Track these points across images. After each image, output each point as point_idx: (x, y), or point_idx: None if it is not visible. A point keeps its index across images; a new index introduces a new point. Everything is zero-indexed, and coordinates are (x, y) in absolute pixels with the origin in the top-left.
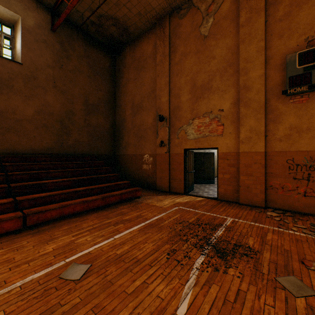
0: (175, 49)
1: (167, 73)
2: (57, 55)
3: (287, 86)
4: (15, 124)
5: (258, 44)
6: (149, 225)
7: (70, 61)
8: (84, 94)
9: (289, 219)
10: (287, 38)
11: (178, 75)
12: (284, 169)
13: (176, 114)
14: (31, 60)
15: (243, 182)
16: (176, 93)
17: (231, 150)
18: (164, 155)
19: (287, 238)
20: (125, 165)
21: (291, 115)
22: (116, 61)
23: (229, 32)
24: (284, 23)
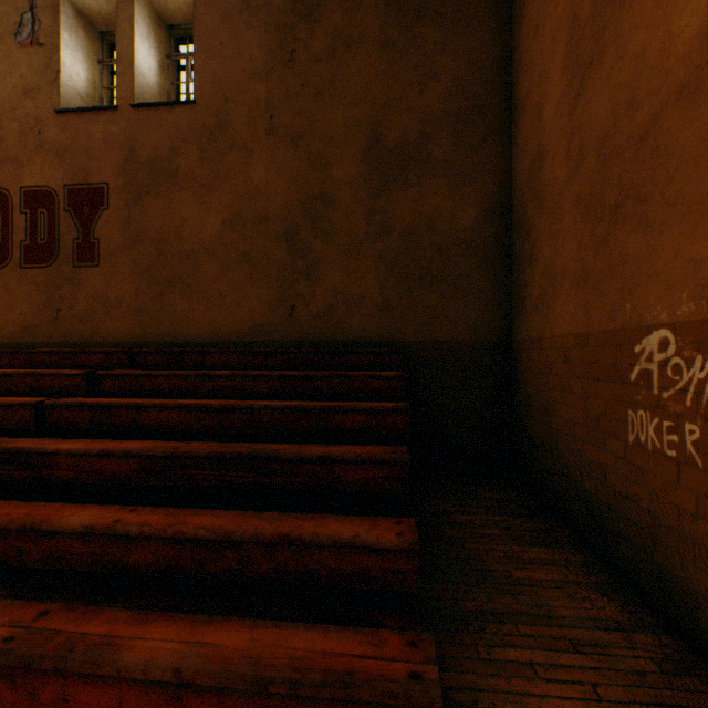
0: None
1: None
2: (279, 29)
3: None
4: (182, 267)
5: None
6: None
7: (316, 25)
8: (365, 121)
9: None
10: None
11: None
12: None
13: None
14: (215, 82)
15: None
16: None
17: None
18: None
19: None
20: (539, 396)
21: None
22: None
23: None
24: None
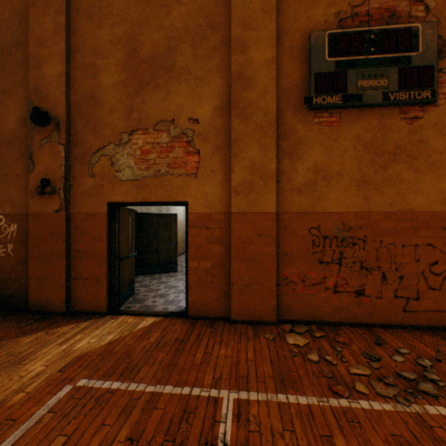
0: None
1: (62, 2)
2: None
3: (312, 90)
4: None
5: None
6: None
7: None
8: None
9: (327, 348)
10: (310, 3)
11: (94, 18)
12: (306, 246)
13: (89, 116)
14: None
15: (238, 275)
16: (89, 62)
17: (215, 209)
18: (53, 217)
19: None
20: None
21: (316, 147)
22: None
23: None
24: None
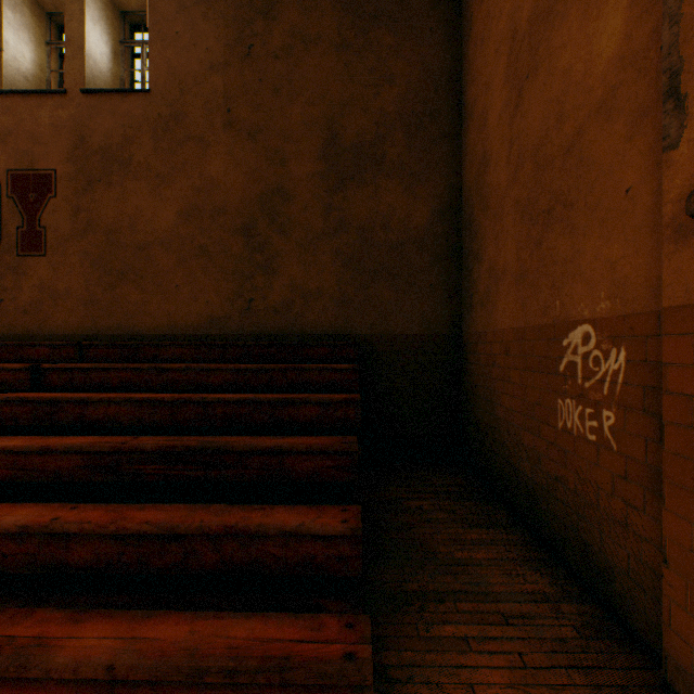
0: None
1: None
2: (236, 23)
3: None
4: (136, 258)
5: None
6: None
7: (274, 22)
8: (322, 119)
9: None
10: None
11: None
12: None
13: None
14: (171, 72)
15: None
16: None
17: None
18: None
19: None
20: (484, 387)
21: None
22: None
23: None
24: None
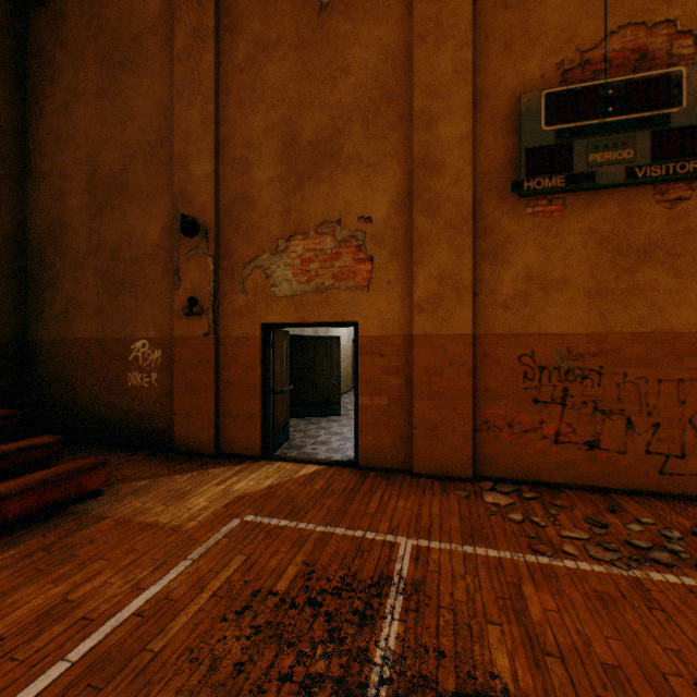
0: (237, 25)
1: (210, 89)
2: None
3: (522, 171)
4: None
5: (459, 52)
6: (89, 673)
7: None
8: None
9: (537, 510)
10: (520, 54)
11: (246, 103)
12: (514, 379)
13: (240, 221)
14: None
15: (422, 416)
16: (240, 155)
17: (392, 331)
18: (201, 342)
19: (577, 598)
20: (63, 376)
21: (529, 246)
22: (29, 23)
23: (387, 8)
24: (514, 14)
